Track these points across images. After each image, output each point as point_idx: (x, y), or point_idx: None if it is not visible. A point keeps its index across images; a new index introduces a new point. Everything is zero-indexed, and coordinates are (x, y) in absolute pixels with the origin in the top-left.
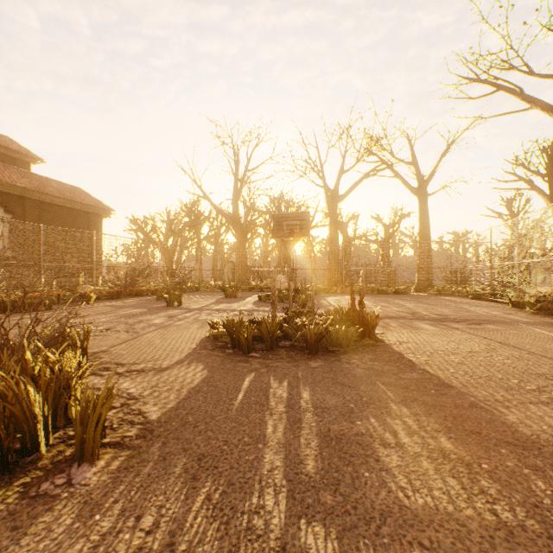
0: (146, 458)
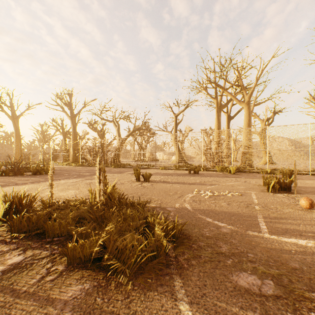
0: (57, 173)
